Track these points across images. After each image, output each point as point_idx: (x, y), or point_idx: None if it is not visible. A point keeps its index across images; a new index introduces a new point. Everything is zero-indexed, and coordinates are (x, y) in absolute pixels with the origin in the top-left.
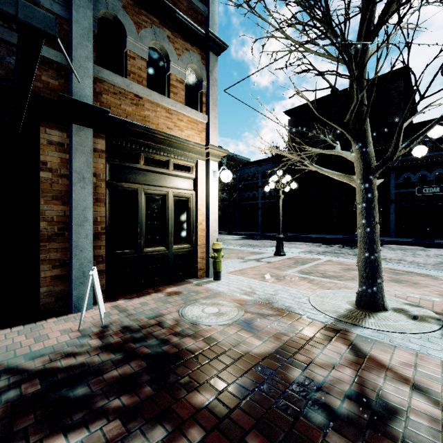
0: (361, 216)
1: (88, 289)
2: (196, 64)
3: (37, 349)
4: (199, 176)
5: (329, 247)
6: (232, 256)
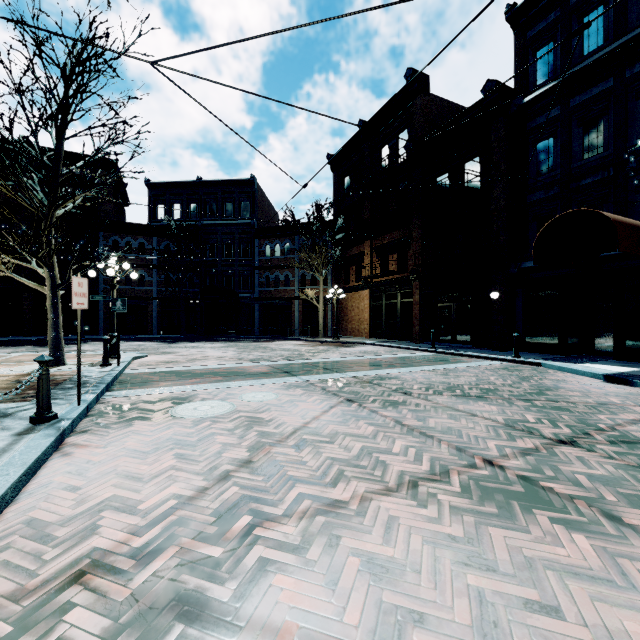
0: (51, 312)
1: None
2: None
3: None
4: None
5: (20, 348)
6: None
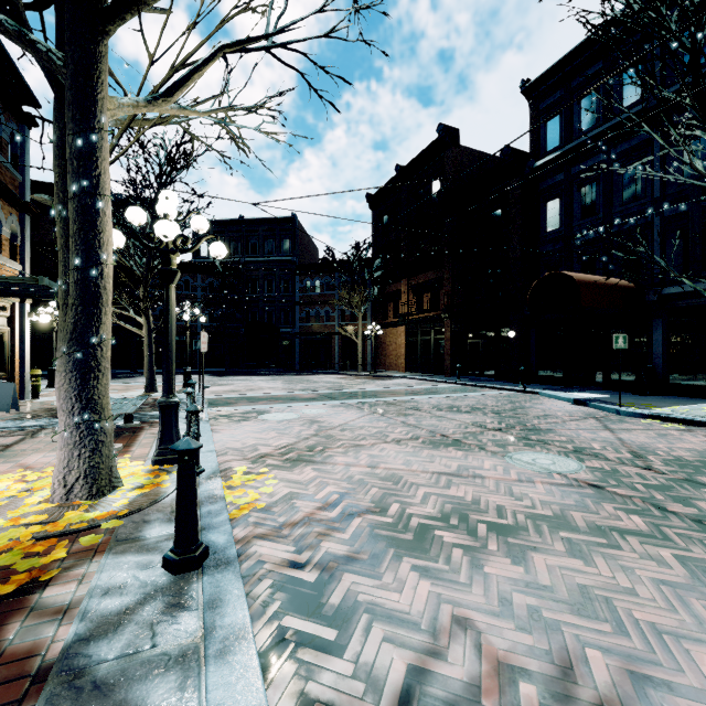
0: (148, 351)
1: (6, 393)
2: (16, 224)
3: (7, 417)
4: (16, 316)
5: None
6: None
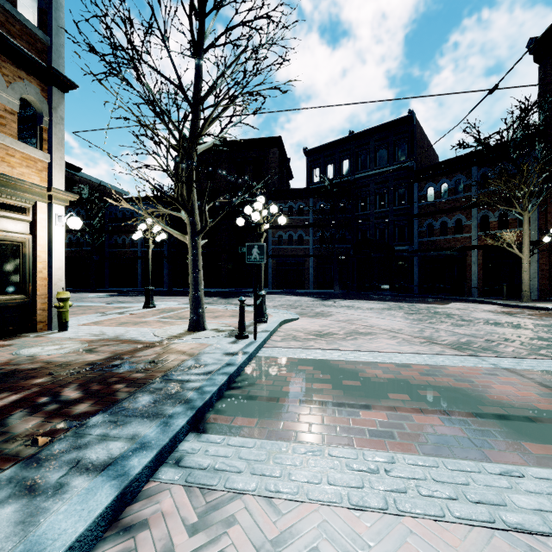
0: (190, 265)
1: None
2: (35, 96)
3: None
4: (38, 220)
5: (209, 299)
6: (90, 312)
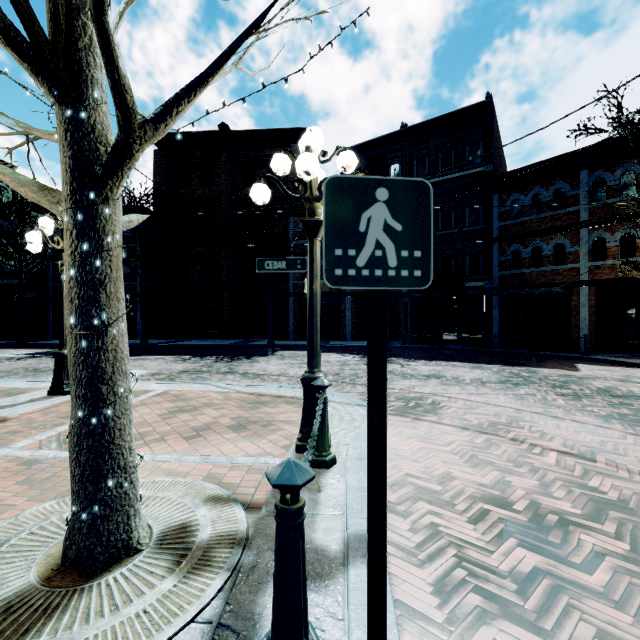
0: (69, 304)
1: None
2: None
3: None
4: None
5: (199, 361)
6: None
